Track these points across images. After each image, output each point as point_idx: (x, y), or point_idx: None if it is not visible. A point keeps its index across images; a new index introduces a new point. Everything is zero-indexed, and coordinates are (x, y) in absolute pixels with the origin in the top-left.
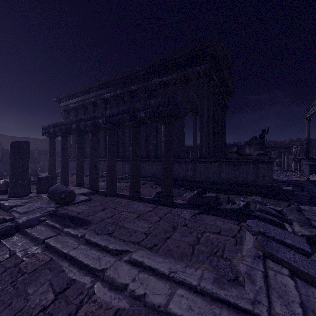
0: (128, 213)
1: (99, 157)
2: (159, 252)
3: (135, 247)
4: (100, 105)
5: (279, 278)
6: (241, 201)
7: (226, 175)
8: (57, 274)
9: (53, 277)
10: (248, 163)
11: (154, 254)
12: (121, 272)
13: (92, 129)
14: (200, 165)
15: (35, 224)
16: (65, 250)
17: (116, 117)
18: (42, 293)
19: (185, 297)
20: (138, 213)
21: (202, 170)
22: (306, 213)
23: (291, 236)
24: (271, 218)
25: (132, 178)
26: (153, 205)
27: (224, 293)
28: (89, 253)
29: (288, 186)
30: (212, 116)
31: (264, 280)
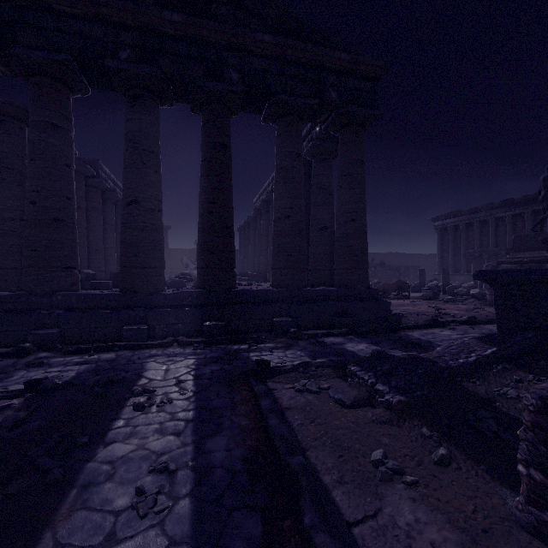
0: None
1: None
2: None
3: None
4: (491, 224)
5: None
6: None
7: None
8: None
9: None
10: None
11: None
12: None
13: None
14: None
15: None
16: None
17: None
18: None
19: None
20: None
21: None
22: None
23: None
24: None
25: None
26: None
27: None
28: None
29: None
30: None
31: None
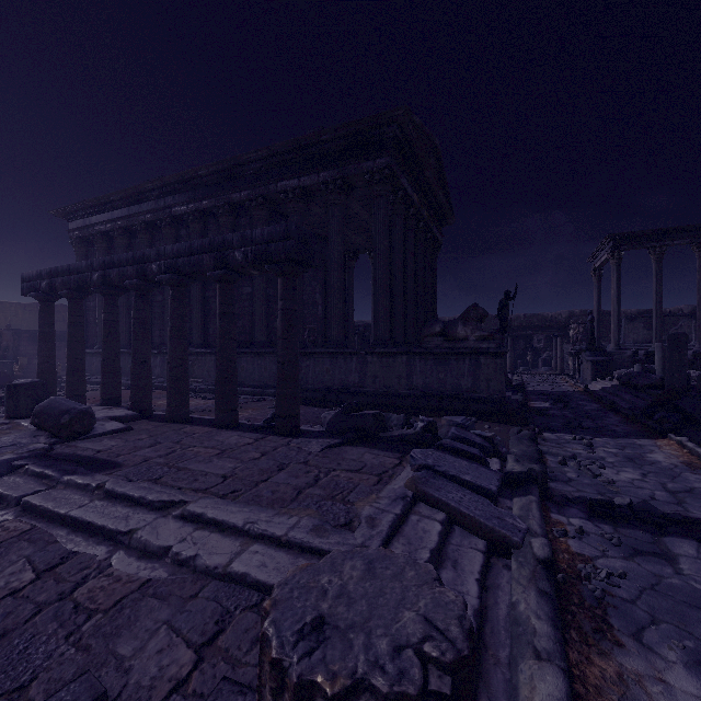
0: (202, 448)
1: (164, 346)
2: (237, 499)
3: (197, 495)
4: (166, 231)
5: (422, 524)
6: (420, 421)
7: (422, 380)
8: (43, 547)
9: (34, 551)
10: (462, 356)
11: (228, 503)
12: (163, 532)
13: (136, 282)
14: (374, 361)
15: (2, 474)
16: (63, 510)
17: (188, 259)
18: (12, 574)
19: (261, 553)
20: (223, 448)
21: (378, 370)
22: (548, 443)
23: (477, 471)
24: (464, 449)
25: (220, 385)
26: (259, 435)
27: (321, 541)
28: (109, 511)
29: (545, 401)
30: (401, 263)
31: (392, 523)
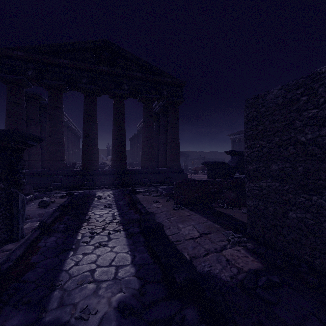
0: None
1: None
2: None
3: None
4: None
5: None
6: None
7: None
8: None
9: None
10: None
11: None
12: None
13: None
14: None
15: None
16: None
17: None
18: None
19: None
20: None
21: None
22: None
23: None
24: None
25: None
26: None
27: None
28: None
29: None
30: None
31: None
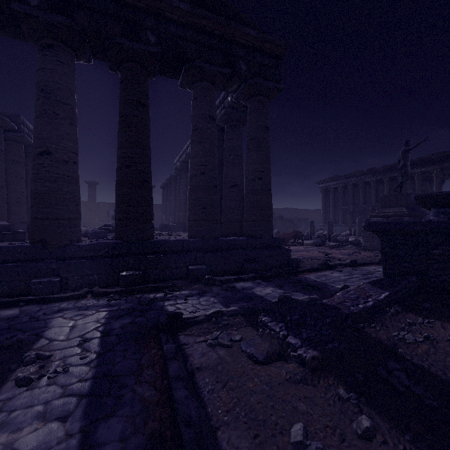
0: None
1: None
2: None
3: None
4: (361, 187)
5: None
6: None
7: None
8: None
9: None
10: None
11: None
12: None
13: None
14: None
15: None
16: None
17: None
18: None
19: None
20: None
21: None
22: None
23: None
24: None
25: None
26: None
27: None
28: None
29: None
30: None
31: None
